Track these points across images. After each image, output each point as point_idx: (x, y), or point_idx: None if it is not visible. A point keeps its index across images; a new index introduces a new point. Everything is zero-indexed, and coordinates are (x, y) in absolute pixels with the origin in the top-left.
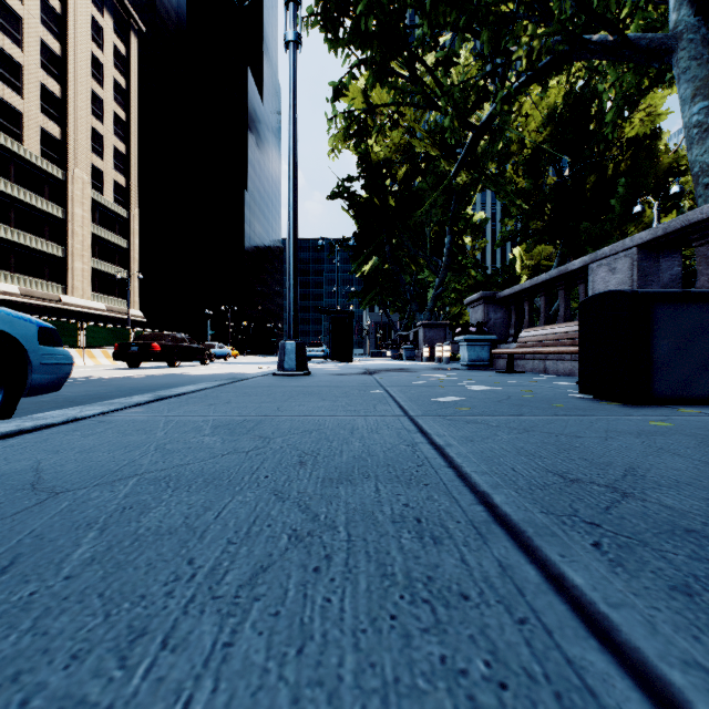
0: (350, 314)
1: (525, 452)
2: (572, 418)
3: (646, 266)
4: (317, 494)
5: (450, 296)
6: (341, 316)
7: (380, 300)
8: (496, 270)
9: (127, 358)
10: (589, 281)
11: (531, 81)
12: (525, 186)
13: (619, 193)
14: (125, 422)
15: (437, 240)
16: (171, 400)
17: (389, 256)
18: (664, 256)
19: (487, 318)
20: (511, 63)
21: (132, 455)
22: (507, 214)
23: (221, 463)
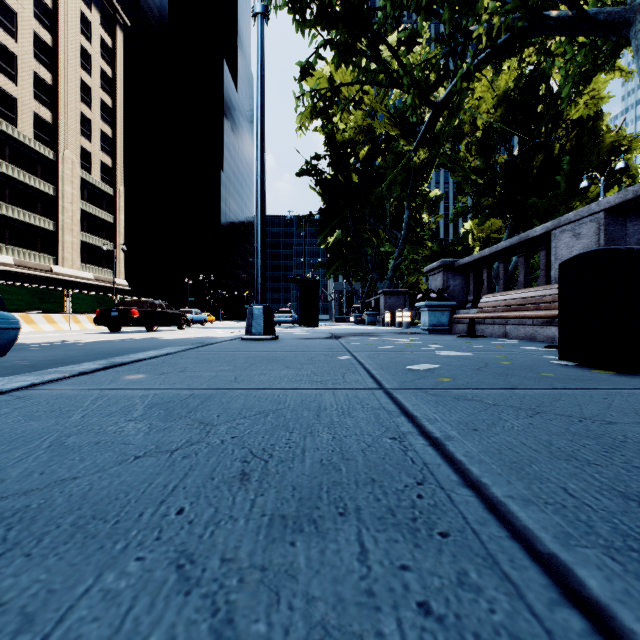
0: (316, 282)
1: (560, 452)
2: (576, 392)
3: (613, 230)
4: (255, 566)
5: (408, 266)
6: (308, 284)
7: (344, 270)
8: (451, 242)
9: (108, 323)
10: (552, 247)
11: (489, 57)
12: (478, 165)
13: (566, 170)
14: (47, 398)
15: (396, 215)
16: (122, 368)
17: (352, 229)
18: (631, 220)
19: (447, 285)
20: (470, 40)
21: (6, 459)
22: (461, 191)
23: (123, 476)
